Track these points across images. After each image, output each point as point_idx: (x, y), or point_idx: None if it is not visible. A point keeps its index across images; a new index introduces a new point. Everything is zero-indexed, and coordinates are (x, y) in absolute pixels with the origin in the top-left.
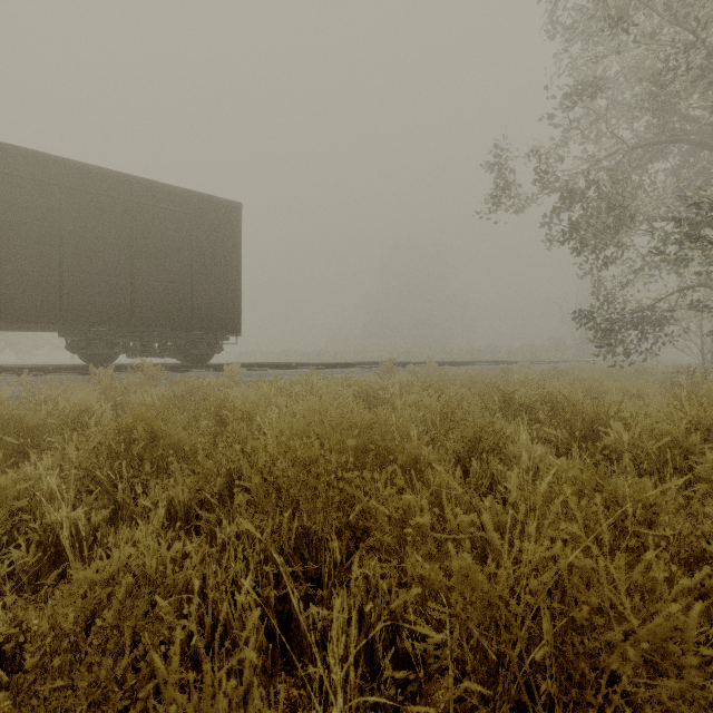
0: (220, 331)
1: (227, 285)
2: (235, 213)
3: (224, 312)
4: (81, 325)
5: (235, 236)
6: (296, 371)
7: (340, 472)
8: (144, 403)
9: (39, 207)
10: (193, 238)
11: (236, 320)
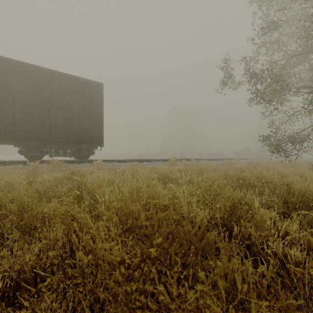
0: (93, 144)
1: (96, 122)
2: (100, 88)
3: (95, 135)
4: (26, 141)
5: (100, 99)
6: (129, 163)
7: (141, 286)
8: (17, 188)
9: (3, 83)
10: (79, 100)
11: (101, 139)
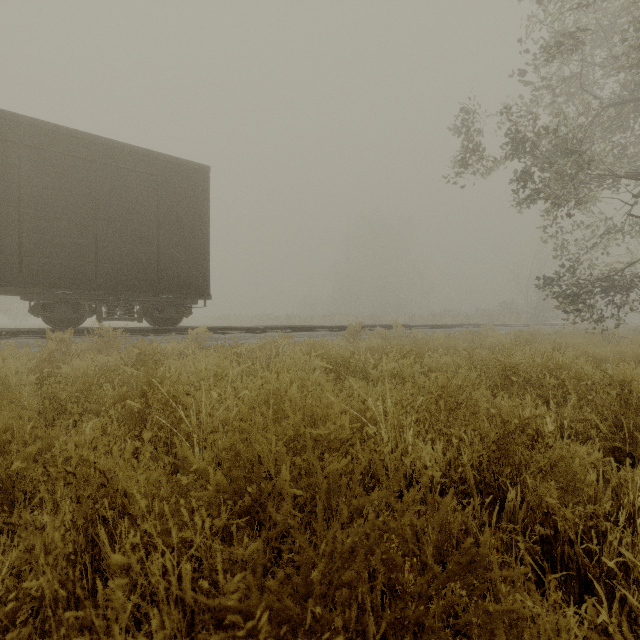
0: (189, 295)
1: (195, 248)
2: (203, 176)
3: (192, 275)
4: (46, 289)
5: (203, 199)
6: (265, 334)
7: None
8: None
9: None
10: (159, 201)
11: (204, 283)
